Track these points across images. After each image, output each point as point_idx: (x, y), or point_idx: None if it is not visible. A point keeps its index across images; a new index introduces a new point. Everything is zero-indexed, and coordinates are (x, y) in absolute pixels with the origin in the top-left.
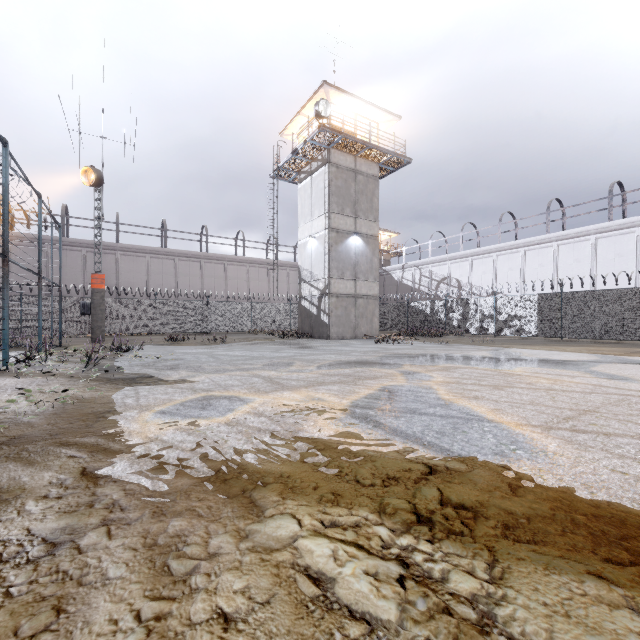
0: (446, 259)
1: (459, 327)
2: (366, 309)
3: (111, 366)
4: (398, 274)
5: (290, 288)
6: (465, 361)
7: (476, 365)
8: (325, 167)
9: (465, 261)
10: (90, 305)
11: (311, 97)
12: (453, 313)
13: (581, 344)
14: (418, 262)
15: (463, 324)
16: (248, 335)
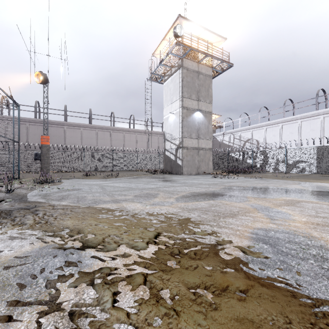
0: (249, 128)
1: (261, 168)
2: (205, 156)
3: (19, 196)
4: (220, 138)
5: (159, 146)
6: (295, 194)
7: (311, 198)
8: (180, 70)
9: (261, 129)
10: (40, 154)
11: (171, 27)
12: (257, 159)
13: None
14: (232, 130)
15: (264, 166)
16: (135, 172)
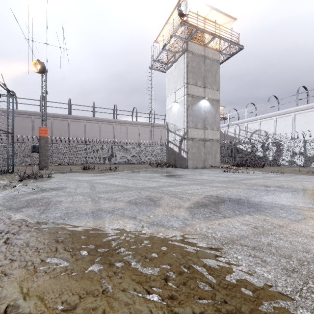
0: (257, 119)
1: (273, 160)
2: (211, 148)
3: None
4: (225, 129)
5: (162, 138)
6: None
7: None
8: (184, 54)
9: (271, 119)
10: (38, 146)
11: (175, 8)
12: (269, 151)
13: None
14: (238, 122)
15: (277, 158)
16: (137, 165)
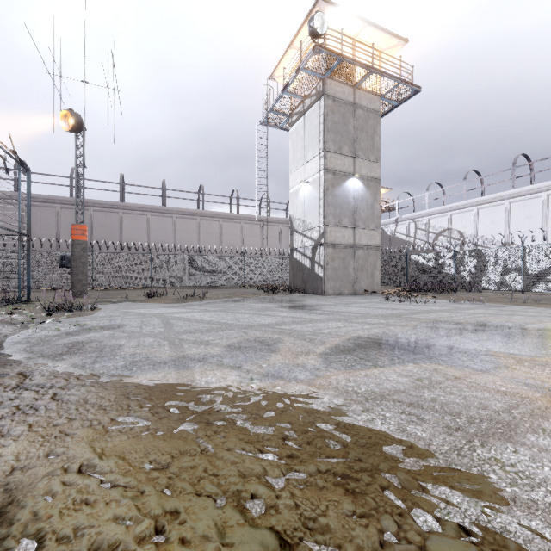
0: (446, 210)
1: (472, 282)
2: (366, 261)
3: None
4: (391, 228)
5: (282, 244)
6: None
7: None
8: (320, 101)
9: (469, 211)
10: (70, 257)
11: (304, 22)
12: (464, 266)
13: None
14: (413, 215)
15: (477, 278)
16: (238, 289)
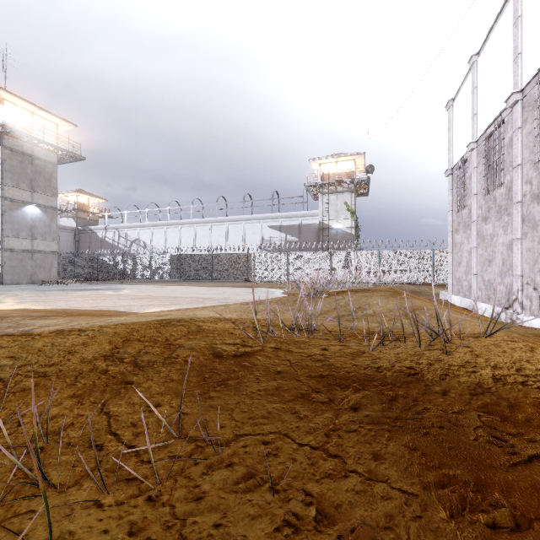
0: (137, 226)
1: (131, 274)
2: (44, 261)
3: None
4: (102, 233)
5: None
6: (70, 290)
7: (69, 291)
8: None
9: (149, 229)
10: None
11: None
12: (128, 265)
13: (179, 282)
14: (117, 226)
15: (134, 272)
16: None
